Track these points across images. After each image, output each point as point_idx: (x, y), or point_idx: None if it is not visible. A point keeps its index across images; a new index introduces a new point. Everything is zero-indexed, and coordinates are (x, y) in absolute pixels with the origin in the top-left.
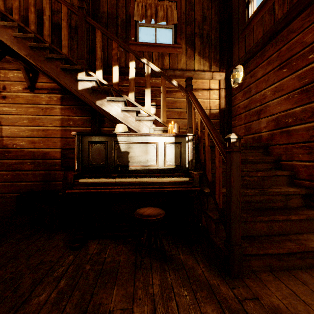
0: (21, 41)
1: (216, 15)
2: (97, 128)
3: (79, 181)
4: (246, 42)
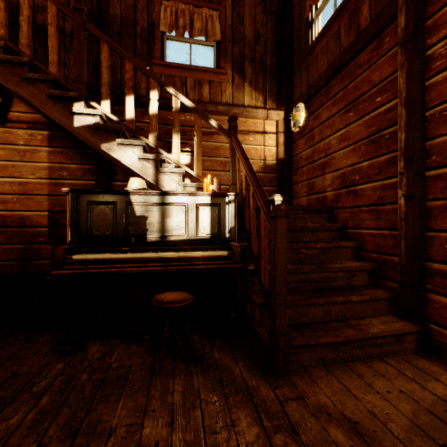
0: None
1: (273, 33)
2: (105, 182)
3: (72, 257)
4: (309, 74)
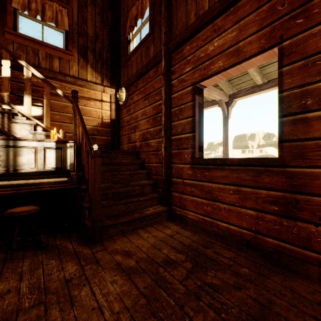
0: None
1: (108, 38)
2: None
3: None
4: (128, 71)
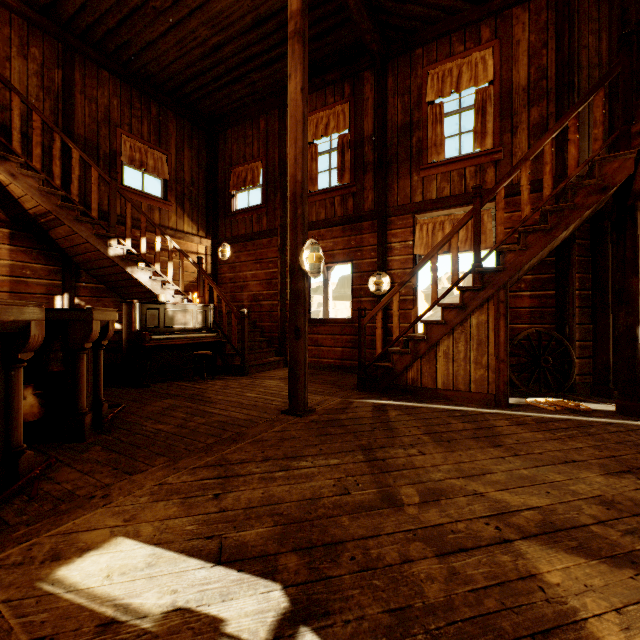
0: (46, 195)
1: (204, 182)
2: (74, 283)
3: (152, 337)
4: (232, 227)
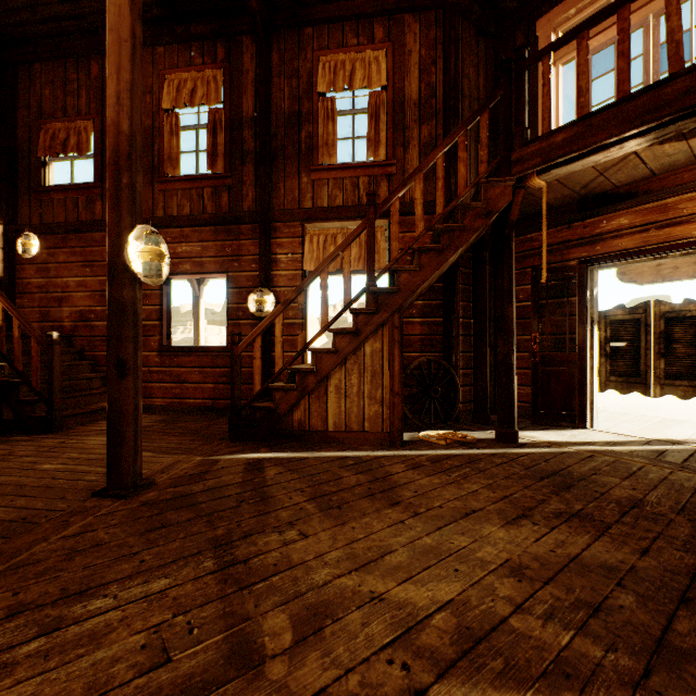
0: None
1: None
2: None
3: None
4: (43, 210)
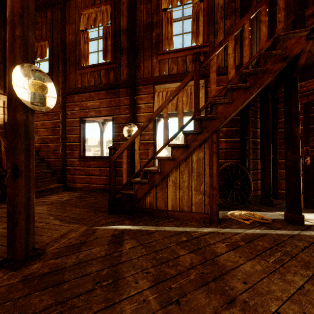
0: None
1: (1, 51)
2: None
3: None
4: None
